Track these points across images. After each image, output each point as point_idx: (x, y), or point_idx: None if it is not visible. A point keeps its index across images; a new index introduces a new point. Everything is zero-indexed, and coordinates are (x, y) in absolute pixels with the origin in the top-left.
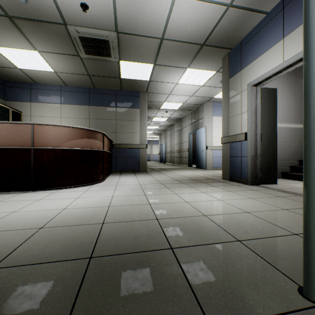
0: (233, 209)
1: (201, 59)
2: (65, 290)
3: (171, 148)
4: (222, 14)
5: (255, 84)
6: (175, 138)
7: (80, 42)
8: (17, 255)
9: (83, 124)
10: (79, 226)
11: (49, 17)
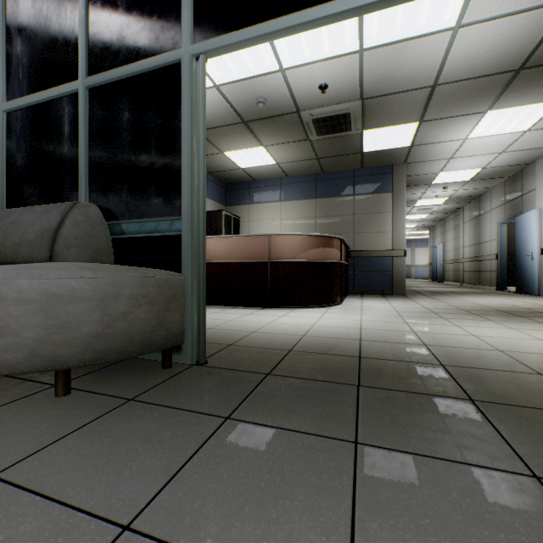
0: None
1: (518, 91)
2: (349, 367)
3: (455, 253)
4: None
5: None
6: (465, 233)
7: (313, 125)
8: (300, 347)
9: (308, 225)
10: (337, 339)
11: (282, 111)
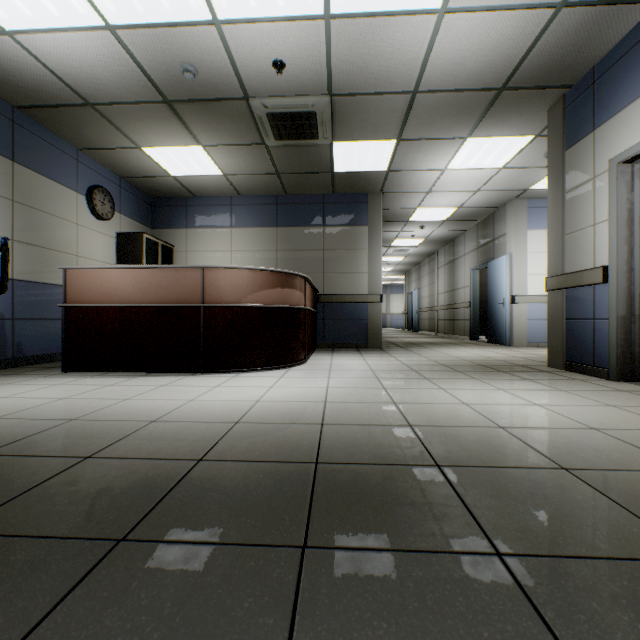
0: (563, 421)
1: (498, 117)
2: (295, 490)
3: (430, 301)
4: (545, 24)
5: (629, 159)
6: (440, 279)
7: (269, 122)
8: (222, 450)
9: (267, 260)
10: (289, 425)
11: (223, 93)
